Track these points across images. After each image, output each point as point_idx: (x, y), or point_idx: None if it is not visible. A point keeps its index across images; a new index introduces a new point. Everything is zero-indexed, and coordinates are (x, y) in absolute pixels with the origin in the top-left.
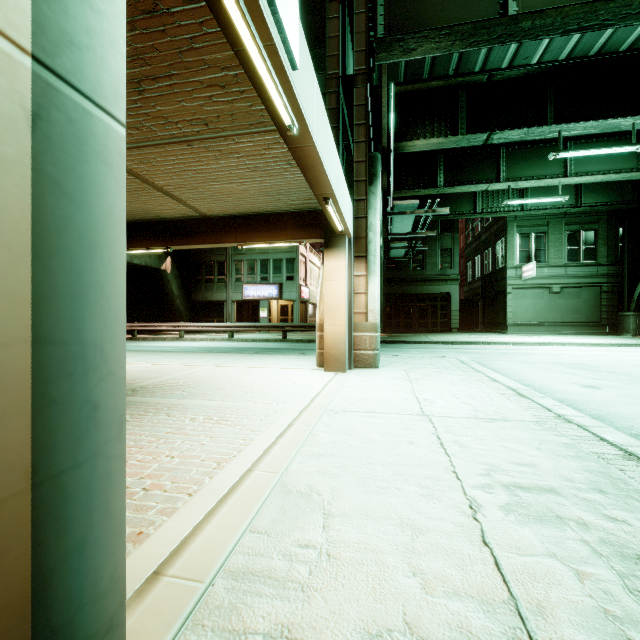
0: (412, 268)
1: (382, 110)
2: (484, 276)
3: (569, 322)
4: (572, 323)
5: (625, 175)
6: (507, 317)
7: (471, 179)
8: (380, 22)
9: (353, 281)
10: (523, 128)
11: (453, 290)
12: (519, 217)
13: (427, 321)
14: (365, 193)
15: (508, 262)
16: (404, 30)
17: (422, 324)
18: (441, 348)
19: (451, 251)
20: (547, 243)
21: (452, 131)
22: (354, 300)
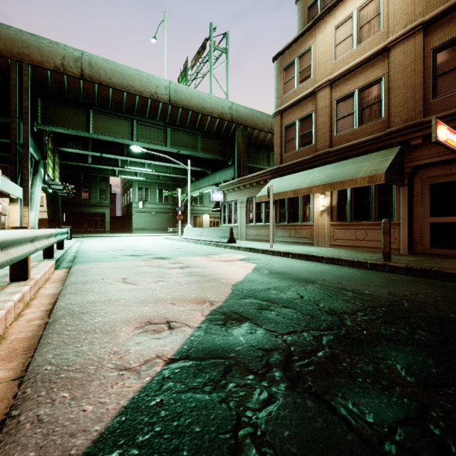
0: (82, 198)
1: (43, 142)
2: (127, 205)
3: (159, 228)
4: (160, 228)
5: (164, 174)
6: (133, 225)
7: (105, 163)
8: (39, 115)
9: (23, 212)
10: (115, 154)
11: (107, 211)
12: (138, 179)
13: (93, 227)
14: (28, 184)
15: (133, 200)
16: (50, 122)
17: (90, 229)
18: (81, 238)
19: (106, 191)
20: (150, 193)
21: (86, 148)
22: (24, 219)
